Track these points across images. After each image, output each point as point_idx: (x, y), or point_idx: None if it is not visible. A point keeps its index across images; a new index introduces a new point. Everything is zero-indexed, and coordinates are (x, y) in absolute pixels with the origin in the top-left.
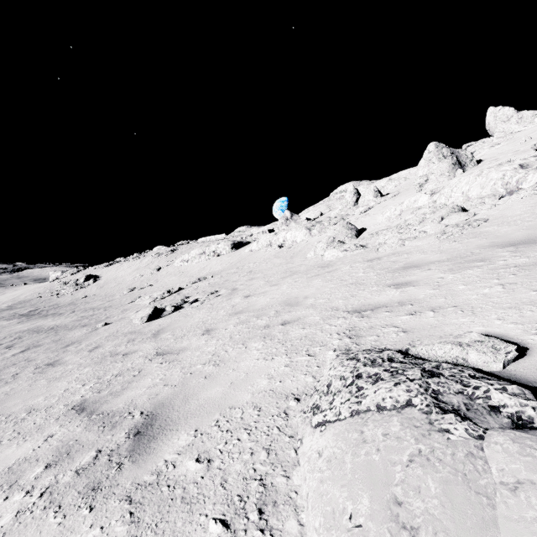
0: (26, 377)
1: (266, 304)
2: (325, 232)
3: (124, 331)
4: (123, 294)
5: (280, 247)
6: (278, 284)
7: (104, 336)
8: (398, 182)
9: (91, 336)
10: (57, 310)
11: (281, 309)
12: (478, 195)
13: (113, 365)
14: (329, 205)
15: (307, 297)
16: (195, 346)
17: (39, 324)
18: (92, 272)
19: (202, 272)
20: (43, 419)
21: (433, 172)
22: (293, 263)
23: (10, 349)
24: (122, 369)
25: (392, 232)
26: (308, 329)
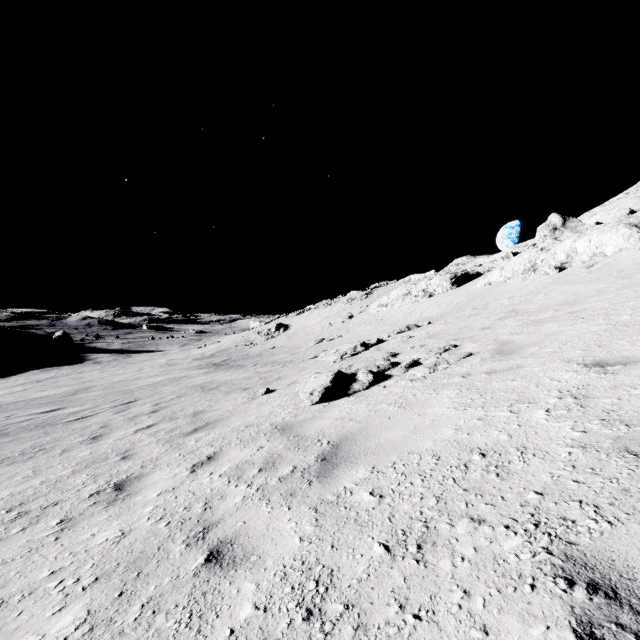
0: (27, 538)
1: None
2: None
3: (276, 420)
4: (310, 346)
5: (559, 269)
6: None
7: (245, 423)
8: None
9: (234, 416)
10: (243, 362)
11: None
12: None
13: None
14: None
15: None
16: None
17: (216, 377)
18: (283, 321)
19: (409, 318)
20: None
21: None
22: None
23: (149, 416)
24: None
25: None
26: None
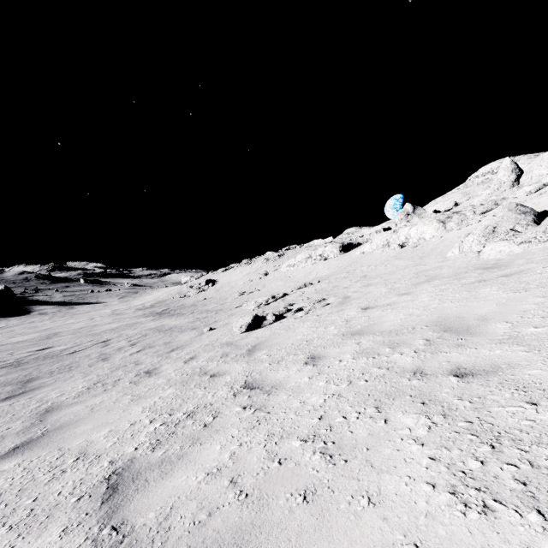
0: (121, 387)
1: (401, 325)
2: (468, 224)
3: (222, 341)
4: (234, 297)
5: (401, 246)
6: (411, 292)
7: (204, 344)
8: None
9: (194, 342)
10: (181, 311)
11: (436, 337)
12: None
13: (194, 391)
14: (466, 192)
15: (486, 318)
16: (294, 386)
17: (164, 323)
18: (211, 277)
19: (308, 277)
20: (72, 486)
21: None
22: (425, 264)
23: (132, 347)
24: (199, 403)
25: None
26: None
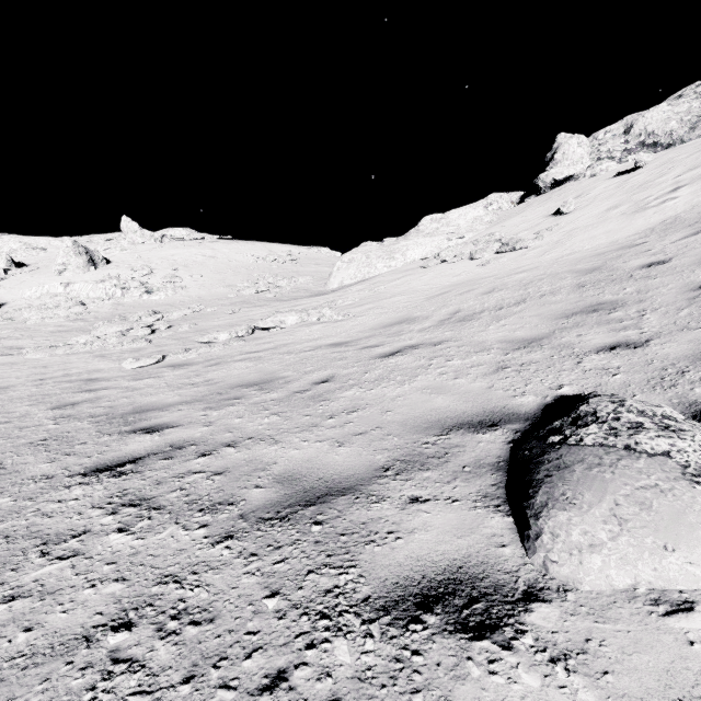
0: None
1: None
2: None
3: None
4: None
5: None
6: None
7: None
8: (36, 252)
9: None
10: None
11: None
12: (93, 296)
13: None
14: None
15: None
16: None
17: None
18: None
19: None
20: None
21: (71, 263)
22: None
23: None
24: None
25: (36, 312)
26: (3, 352)
